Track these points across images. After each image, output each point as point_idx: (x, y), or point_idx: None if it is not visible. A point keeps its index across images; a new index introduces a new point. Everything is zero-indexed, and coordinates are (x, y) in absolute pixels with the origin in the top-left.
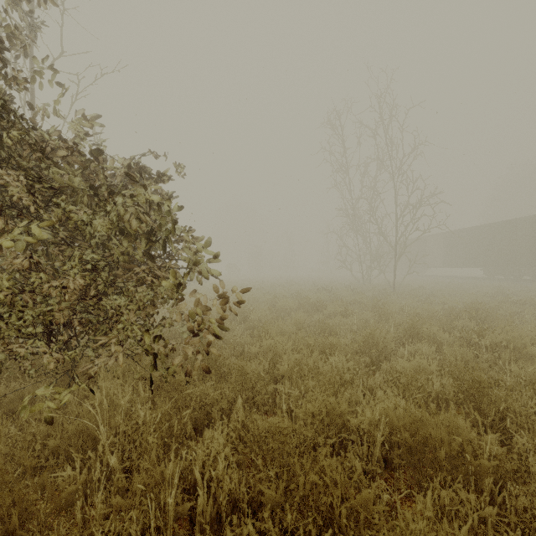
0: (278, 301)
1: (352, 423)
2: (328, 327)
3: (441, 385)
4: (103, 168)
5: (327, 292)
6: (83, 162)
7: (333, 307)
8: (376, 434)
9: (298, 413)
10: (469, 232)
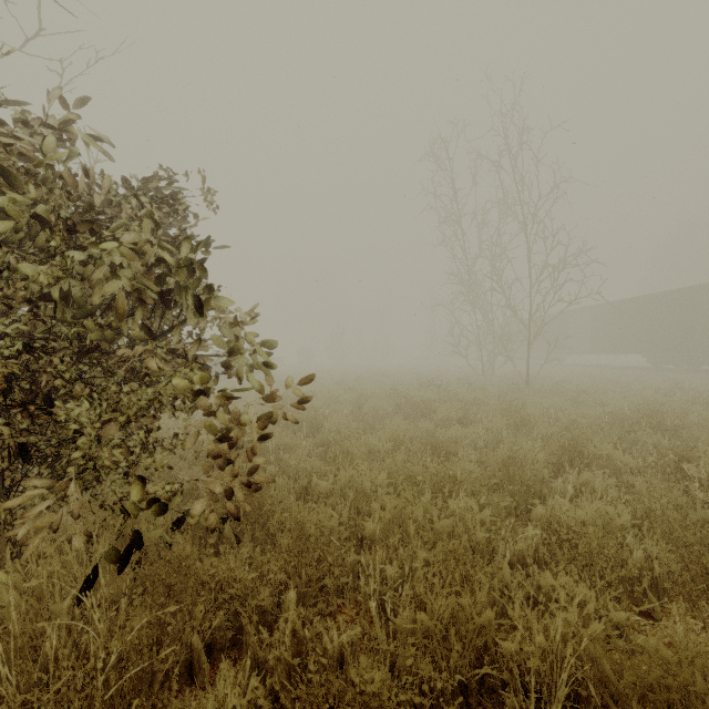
0: (366, 402)
1: (505, 650)
2: (442, 443)
3: (644, 553)
4: (60, 179)
5: (434, 388)
6: (29, 169)
7: (447, 411)
8: (555, 677)
9: (400, 625)
10: (626, 305)
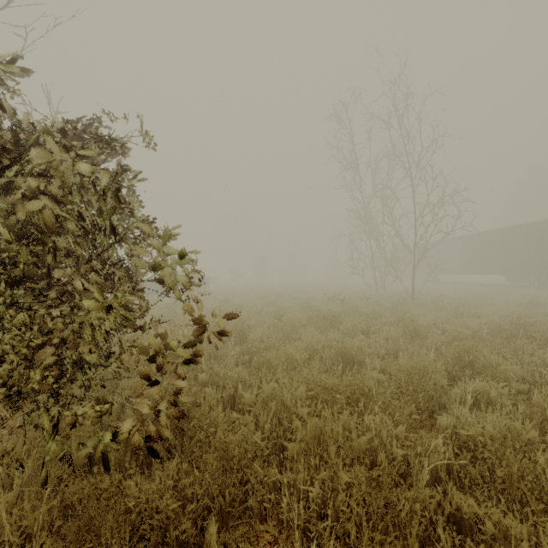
0: (284, 315)
1: None
2: (351, 353)
3: None
4: None
5: (339, 302)
6: None
7: (351, 323)
8: None
9: None
10: (489, 235)
